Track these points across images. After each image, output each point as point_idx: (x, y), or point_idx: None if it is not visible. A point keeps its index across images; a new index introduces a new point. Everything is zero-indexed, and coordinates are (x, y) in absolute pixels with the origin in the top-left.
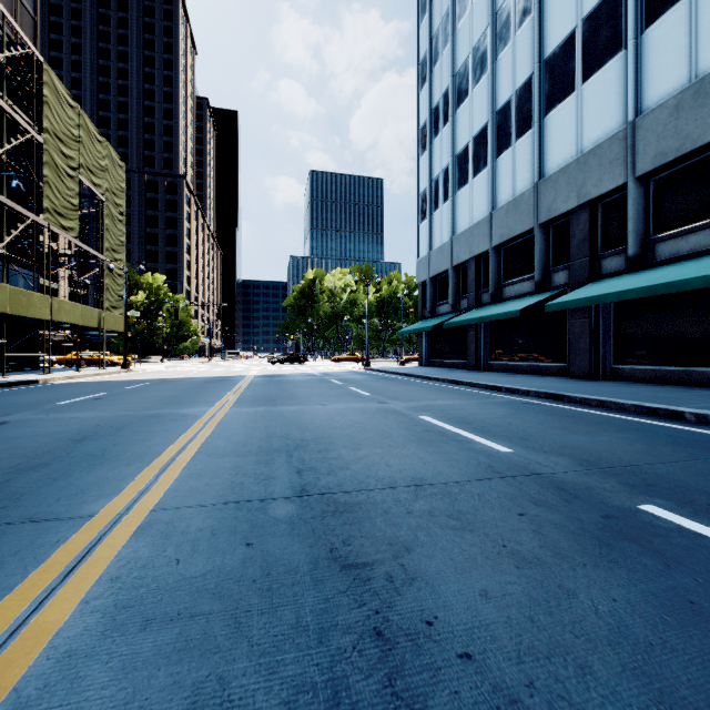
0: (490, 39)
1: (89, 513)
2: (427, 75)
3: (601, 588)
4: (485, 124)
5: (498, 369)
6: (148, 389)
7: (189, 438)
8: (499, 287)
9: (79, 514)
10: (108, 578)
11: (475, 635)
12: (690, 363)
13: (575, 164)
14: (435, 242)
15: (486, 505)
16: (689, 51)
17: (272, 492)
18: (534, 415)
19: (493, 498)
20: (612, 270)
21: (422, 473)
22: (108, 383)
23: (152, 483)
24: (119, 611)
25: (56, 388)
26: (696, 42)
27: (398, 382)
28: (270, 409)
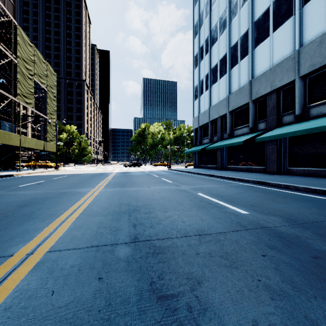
0: (228, 13)
1: (10, 253)
2: (198, 32)
3: None
4: (225, 54)
5: (231, 169)
6: (64, 179)
7: (78, 205)
8: (232, 131)
9: (4, 254)
10: (3, 308)
11: None
12: None
13: (269, 71)
14: (201, 110)
15: (241, 248)
16: None
17: (118, 239)
18: (254, 192)
19: (244, 244)
20: (288, 121)
21: (201, 226)
22: (46, 176)
23: (52, 232)
24: None
25: (20, 178)
26: None
27: (184, 175)
28: (122, 189)
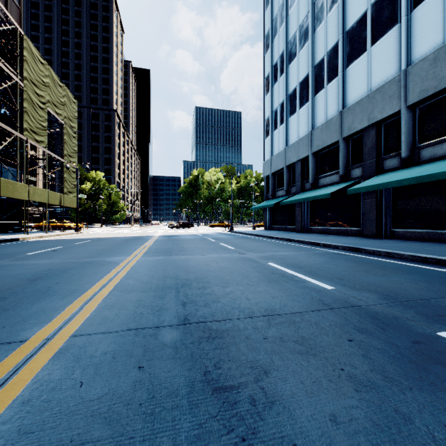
0: (311, 19)
1: (23, 338)
2: (270, 44)
3: (431, 413)
4: (307, 74)
5: (316, 232)
6: (88, 245)
7: (109, 278)
8: (316, 179)
9: (15, 339)
10: (20, 401)
11: None
12: (443, 227)
13: (366, 98)
14: (275, 150)
15: (322, 332)
16: (443, 22)
17: (163, 320)
18: (344, 262)
19: (326, 326)
20: (391, 167)
21: (272, 305)
22: (64, 240)
23: (76, 313)
24: (20, 438)
25: (29, 244)
26: None
27: (252, 240)
28: (167, 258)
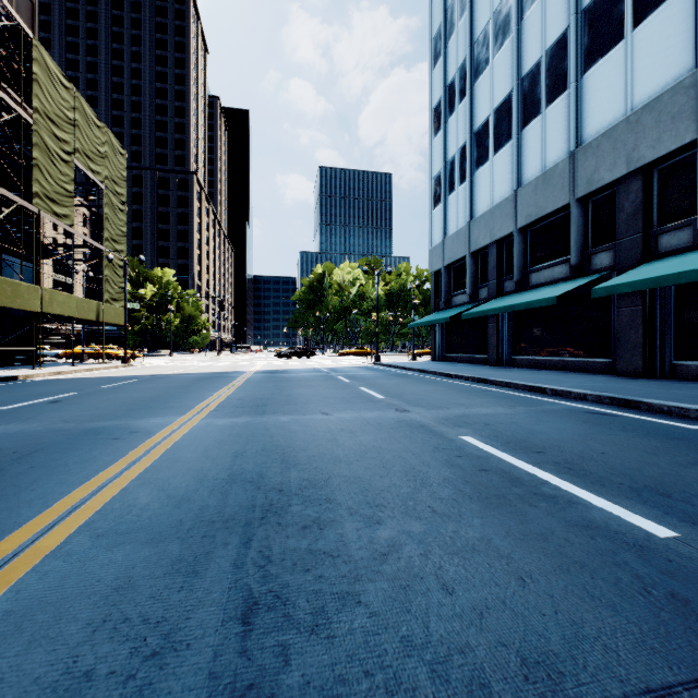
0: None
1: None
2: (441, 50)
3: None
4: (508, 94)
5: (524, 365)
6: (126, 389)
7: (99, 484)
8: (525, 274)
9: None
10: None
11: None
12: None
13: (623, 125)
14: (450, 228)
15: None
16: None
17: None
18: (625, 435)
19: None
20: (674, 247)
21: (534, 629)
22: (91, 380)
23: None
24: None
25: (26, 387)
26: None
27: (414, 379)
28: (253, 421)
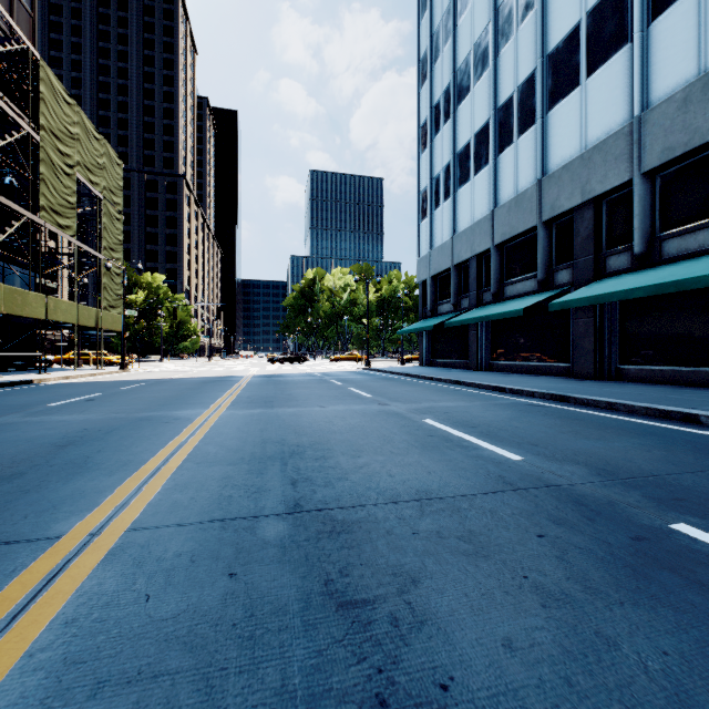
0: (492, 34)
1: (56, 533)
2: (428, 73)
3: (647, 636)
4: (486, 121)
5: (500, 369)
6: (143, 390)
7: (178, 444)
8: (501, 286)
9: (45, 535)
10: (62, 621)
11: (501, 705)
12: (699, 363)
13: (579, 160)
14: (436, 241)
15: (500, 524)
16: (698, 43)
17: (262, 507)
18: (541, 418)
19: (507, 515)
20: (618, 268)
21: (427, 484)
22: (103, 383)
23: (132, 496)
24: (67, 669)
25: (49, 389)
26: (705, 34)
27: (399, 382)
28: (266, 412)
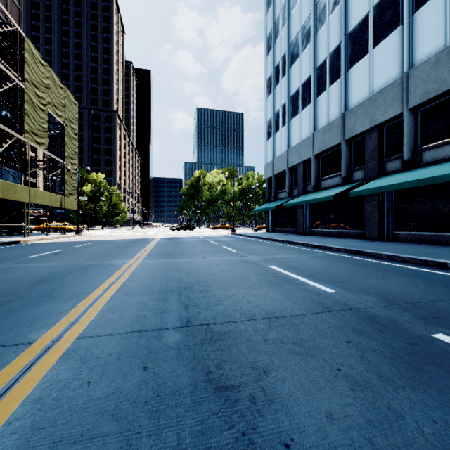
0: (313, 21)
1: (30, 340)
2: (272, 45)
3: (422, 410)
4: (309, 76)
5: (318, 234)
6: (90, 247)
7: (112, 281)
8: (318, 181)
9: (23, 341)
10: (31, 399)
11: None
12: (445, 230)
13: (368, 101)
14: (277, 152)
15: (321, 334)
16: (445, 25)
17: (166, 323)
18: (345, 265)
19: (325, 328)
20: (393, 169)
21: (272, 308)
22: (65, 243)
23: (81, 315)
24: (33, 433)
25: (30, 246)
26: (449, 19)
27: (253, 242)
28: (169, 261)
